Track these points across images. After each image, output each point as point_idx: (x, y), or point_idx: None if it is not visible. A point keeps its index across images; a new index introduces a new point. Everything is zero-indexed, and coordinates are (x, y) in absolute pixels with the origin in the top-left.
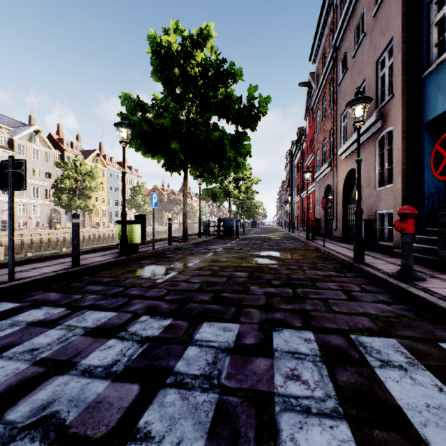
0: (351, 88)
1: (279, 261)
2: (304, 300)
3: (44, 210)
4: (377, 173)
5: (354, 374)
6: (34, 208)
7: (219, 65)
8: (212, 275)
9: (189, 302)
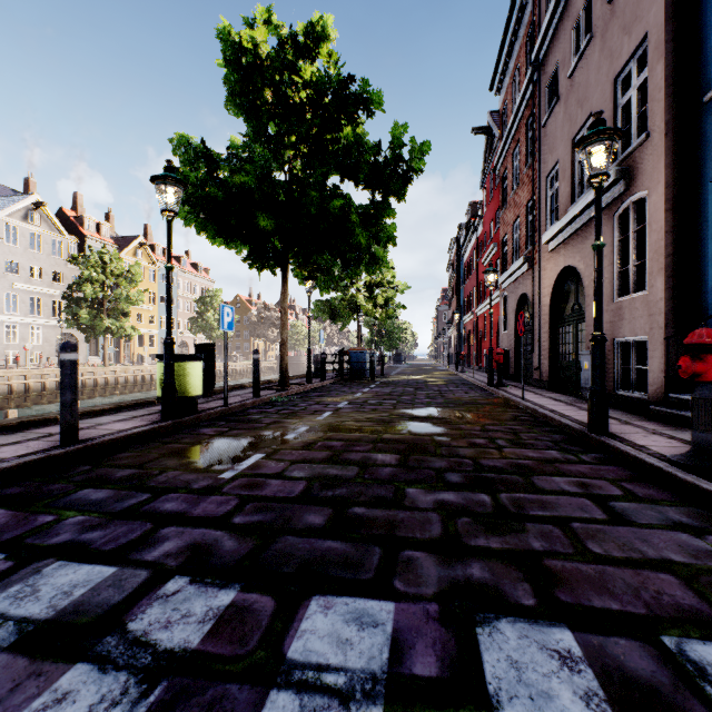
0: (566, 130)
1: (450, 428)
2: (522, 524)
3: (51, 336)
4: (615, 273)
5: None
6: (33, 331)
7: (342, 85)
8: (330, 461)
9: (281, 533)
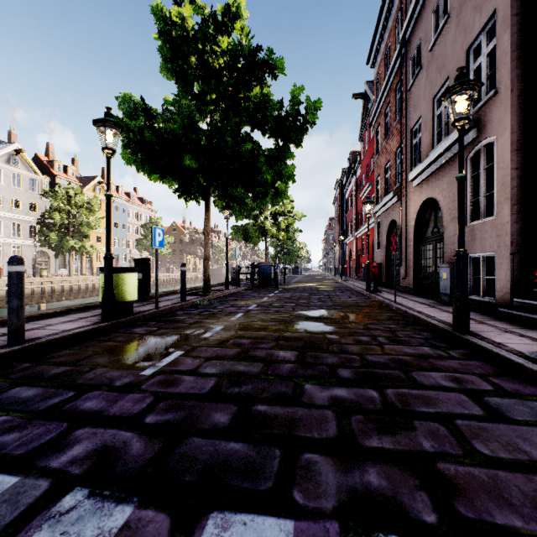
0: (427, 92)
1: (339, 327)
2: (411, 422)
3: (28, 253)
4: (468, 203)
5: None
6: (14, 249)
7: (252, 53)
8: (239, 357)
9: (188, 434)
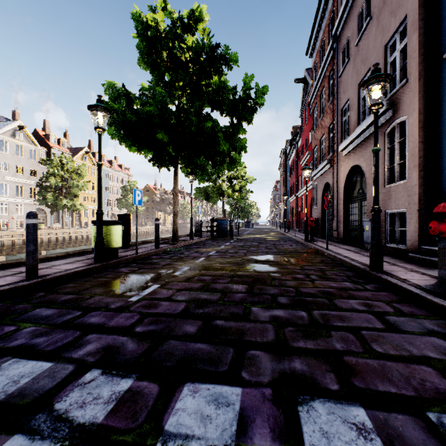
0: (354, 79)
1: (281, 268)
2: (328, 332)
3: (29, 210)
4: (386, 169)
5: None
6: (18, 207)
7: (212, 49)
8: (202, 289)
9: (167, 338)
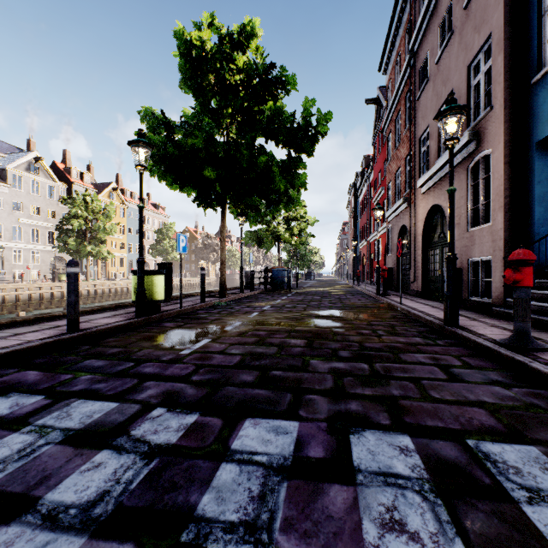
0: (434, 103)
1: (345, 323)
2: (388, 381)
3: (47, 258)
4: (469, 210)
5: (492, 518)
6: (33, 255)
7: (266, 71)
8: (257, 343)
9: (225, 385)
